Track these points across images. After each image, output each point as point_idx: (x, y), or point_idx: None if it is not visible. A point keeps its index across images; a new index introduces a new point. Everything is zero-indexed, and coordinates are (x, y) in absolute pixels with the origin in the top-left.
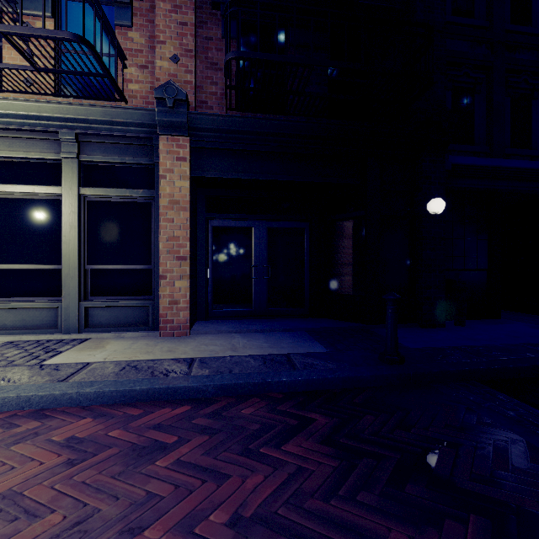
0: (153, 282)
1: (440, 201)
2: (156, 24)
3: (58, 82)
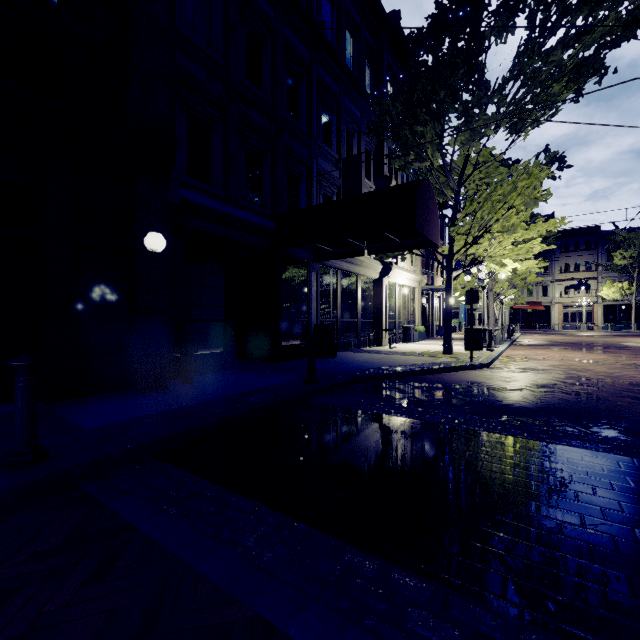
0: None
1: (159, 237)
2: None
3: None
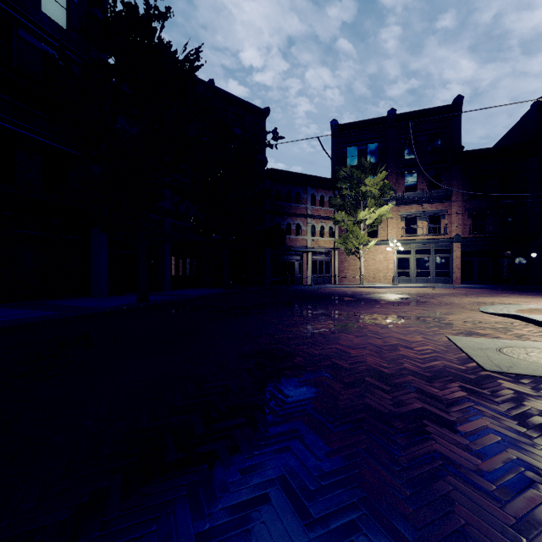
0: (450, 274)
1: (534, 254)
2: (452, 220)
3: (427, 233)
